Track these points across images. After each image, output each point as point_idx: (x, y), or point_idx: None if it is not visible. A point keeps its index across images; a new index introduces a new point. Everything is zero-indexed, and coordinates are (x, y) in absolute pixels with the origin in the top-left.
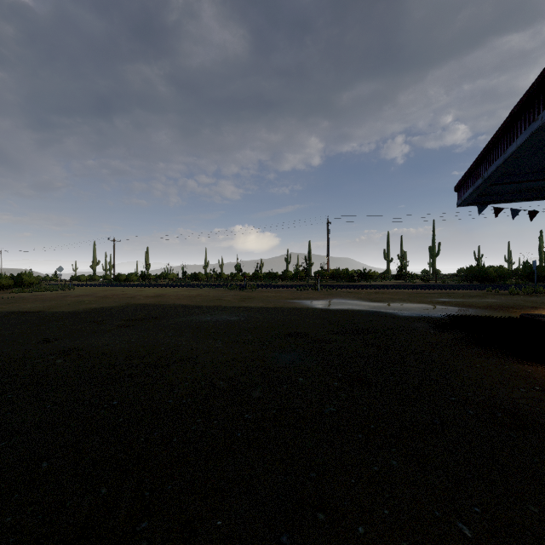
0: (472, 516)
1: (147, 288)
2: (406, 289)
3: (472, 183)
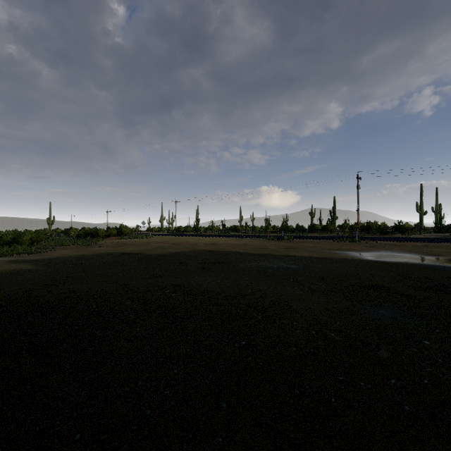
0: None
1: (202, 237)
2: None
3: None
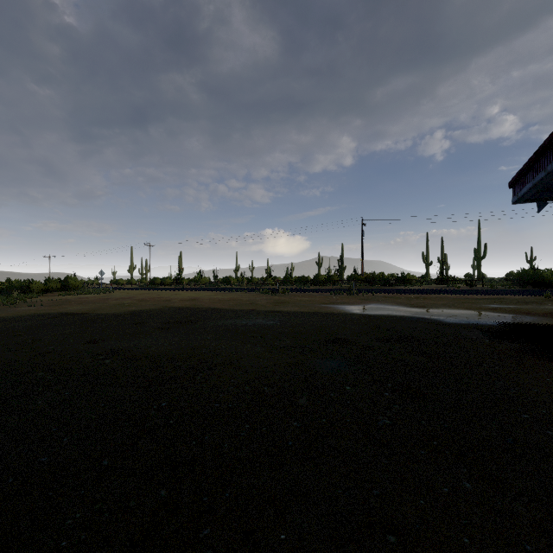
0: None
1: (182, 291)
2: (450, 295)
3: (531, 177)
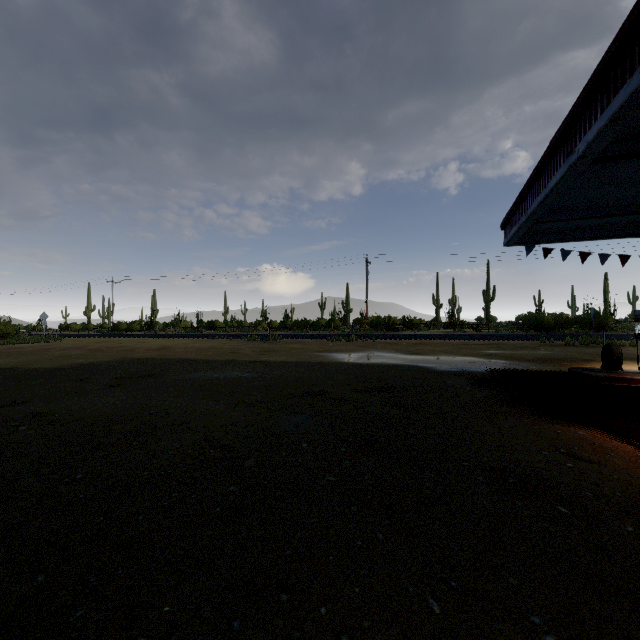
0: (446, 591)
1: (151, 339)
2: (453, 340)
3: (517, 220)
